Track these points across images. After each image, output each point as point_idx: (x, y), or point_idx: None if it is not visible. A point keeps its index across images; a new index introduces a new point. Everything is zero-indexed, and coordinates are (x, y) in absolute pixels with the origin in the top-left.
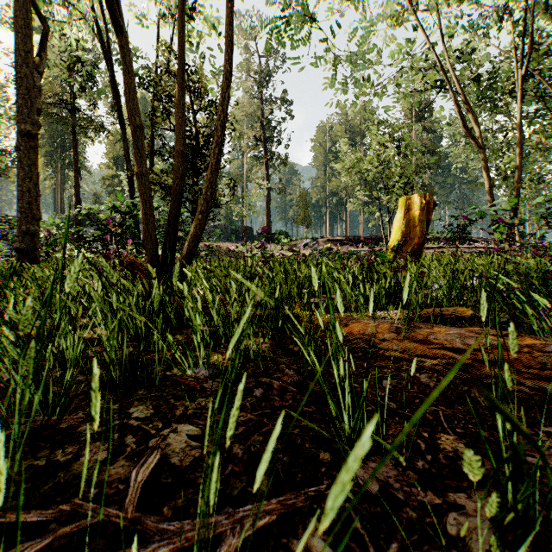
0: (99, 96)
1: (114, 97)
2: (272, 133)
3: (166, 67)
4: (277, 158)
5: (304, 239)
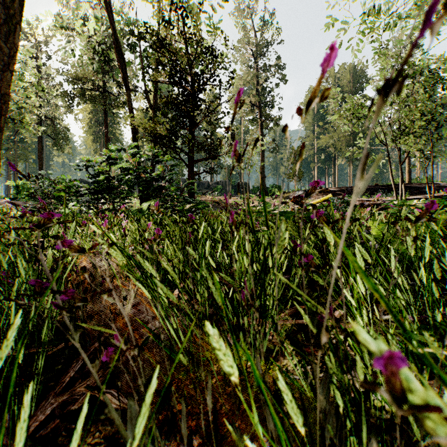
0: (118, 72)
1: (119, 60)
2: (266, 98)
3: (162, 17)
4: (271, 119)
5: (297, 191)
